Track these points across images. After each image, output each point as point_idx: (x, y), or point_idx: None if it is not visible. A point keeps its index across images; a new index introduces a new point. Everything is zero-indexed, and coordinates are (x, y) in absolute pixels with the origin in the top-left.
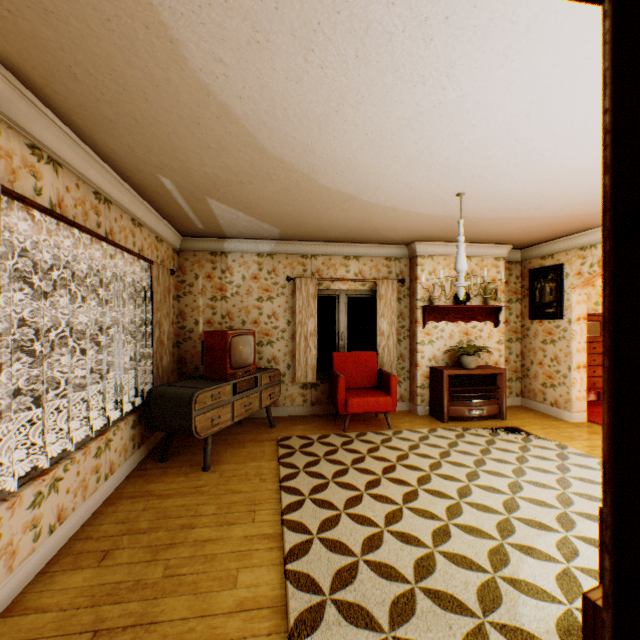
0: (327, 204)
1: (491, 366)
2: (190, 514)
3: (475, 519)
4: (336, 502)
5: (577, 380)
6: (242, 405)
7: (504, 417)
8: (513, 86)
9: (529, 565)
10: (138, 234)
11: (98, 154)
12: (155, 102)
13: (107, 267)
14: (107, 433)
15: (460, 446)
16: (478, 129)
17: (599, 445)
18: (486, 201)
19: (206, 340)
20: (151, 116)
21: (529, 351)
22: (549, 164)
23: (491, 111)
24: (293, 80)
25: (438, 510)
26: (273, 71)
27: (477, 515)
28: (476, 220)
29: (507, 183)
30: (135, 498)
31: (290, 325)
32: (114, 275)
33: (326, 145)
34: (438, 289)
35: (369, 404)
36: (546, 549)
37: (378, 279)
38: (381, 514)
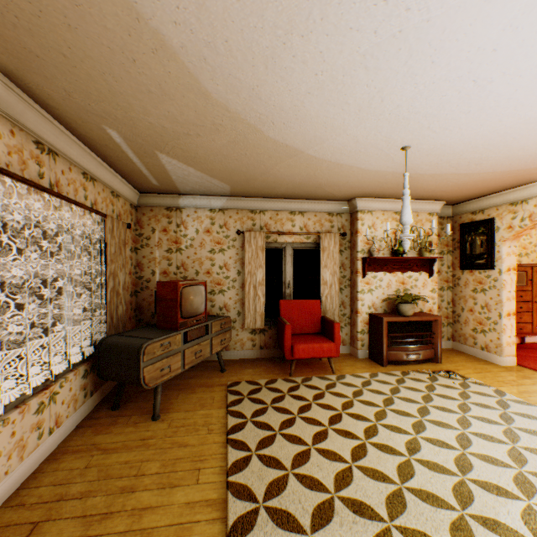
0: (274, 159)
1: (426, 313)
2: (132, 473)
3: (429, 481)
4: (283, 459)
5: (507, 326)
6: (193, 353)
7: (439, 361)
8: (489, 4)
9: None
10: (90, 188)
11: (35, 100)
12: (80, 29)
13: (53, 219)
14: (52, 387)
15: (402, 392)
16: (437, 67)
17: (534, 391)
18: (429, 155)
19: (158, 290)
20: (79, 49)
21: (460, 299)
22: (502, 112)
23: (456, 42)
24: None
25: (389, 469)
26: None
27: (430, 476)
28: (416, 176)
29: (454, 135)
30: (79, 453)
31: (240, 275)
32: (63, 227)
33: (273, 89)
34: (377, 242)
35: (314, 350)
36: (512, 523)
37: (321, 233)
38: (330, 475)
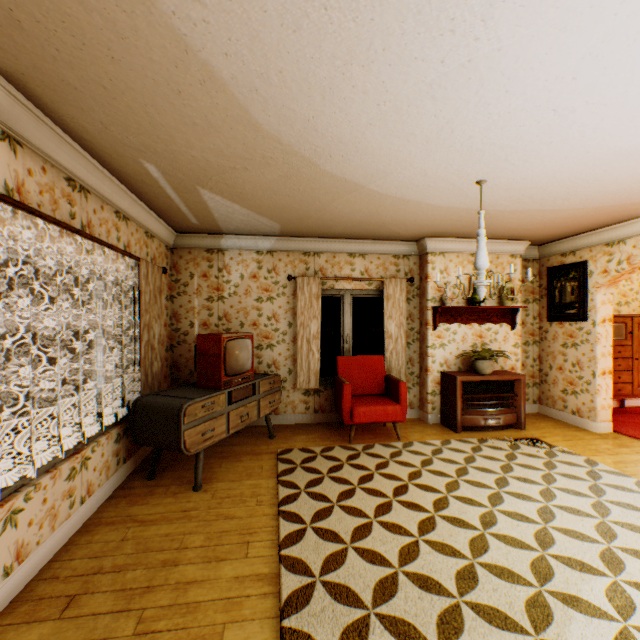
0: (331, 194)
1: (507, 371)
2: (174, 546)
3: (504, 557)
4: (342, 532)
5: (602, 387)
6: (238, 415)
7: (522, 427)
8: (564, 34)
9: (577, 623)
10: (123, 228)
11: (68, 133)
12: (123, 62)
13: (84, 264)
14: (83, 451)
15: (478, 461)
16: (512, 97)
17: (632, 461)
18: (509, 190)
19: (199, 344)
20: (121, 82)
21: (547, 355)
22: (589, 143)
23: (531, 71)
24: (290, 27)
25: (460, 544)
26: (264, 14)
27: (506, 551)
28: (494, 213)
29: (536, 168)
30: (114, 525)
31: (291, 327)
32: (94, 273)
33: (330, 120)
34: (450, 289)
35: (377, 413)
36: (595, 600)
37: (385, 278)
38: (394, 549)
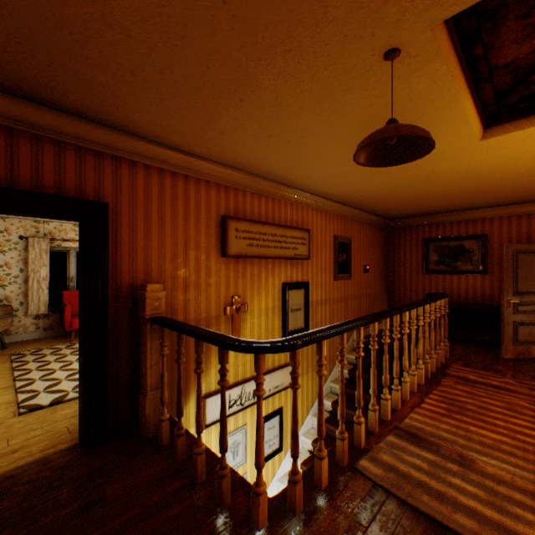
0: None
1: None
2: None
3: None
4: (55, 368)
5: None
6: None
7: None
8: None
9: None
10: None
11: None
12: None
13: None
14: None
15: None
16: None
17: None
18: None
19: None
20: None
21: None
22: None
23: None
24: None
25: None
26: None
27: None
28: None
29: None
30: None
31: (24, 272)
32: None
33: None
34: None
35: None
36: None
37: None
38: None
